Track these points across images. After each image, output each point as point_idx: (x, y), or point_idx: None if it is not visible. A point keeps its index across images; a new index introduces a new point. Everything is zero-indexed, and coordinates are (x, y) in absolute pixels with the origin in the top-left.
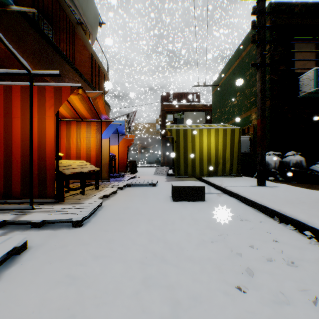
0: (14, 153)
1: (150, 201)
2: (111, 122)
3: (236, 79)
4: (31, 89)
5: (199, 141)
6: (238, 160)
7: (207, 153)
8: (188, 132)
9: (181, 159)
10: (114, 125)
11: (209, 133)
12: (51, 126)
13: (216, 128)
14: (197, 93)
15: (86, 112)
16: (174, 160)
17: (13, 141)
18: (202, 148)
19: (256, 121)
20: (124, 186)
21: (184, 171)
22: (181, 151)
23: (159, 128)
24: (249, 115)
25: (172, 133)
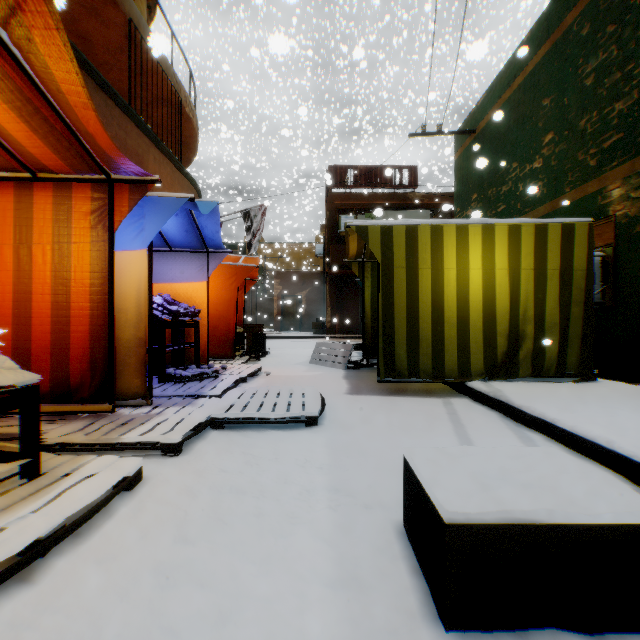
0: None
1: (284, 634)
2: (150, 186)
3: (538, 99)
4: None
5: (455, 265)
6: (583, 327)
7: (483, 305)
8: (421, 236)
9: (399, 322)
10: (169, 201)
11: (489, 239)
12: None
13: (512, 222)
14: (411, 167)
15: (26, 130)
16: (365, 325)
17: None
18: (467, 289)
19: (628, 204)
20: (190, 434)
21: (407, 363)
22: (397, 298)
23: (322, 252)
24: (595, 192)
25: (370, 241)
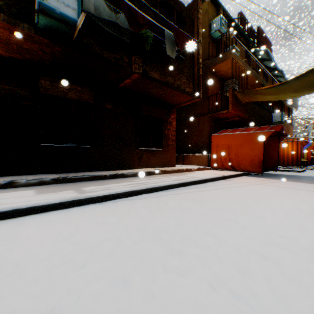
0: (288, 156)
1: None
2: (307, 143)
3: None
4: (296, 144)
5: None
6: None
7: None
8: None
9: None
10: (308, 143)
11: None
12: (298, 150)
13: None
14: None
15: None
16: None
17: (287, 153)
18: None
19: None
20: None
21: None
22: None
23: None
24: None
25: None
